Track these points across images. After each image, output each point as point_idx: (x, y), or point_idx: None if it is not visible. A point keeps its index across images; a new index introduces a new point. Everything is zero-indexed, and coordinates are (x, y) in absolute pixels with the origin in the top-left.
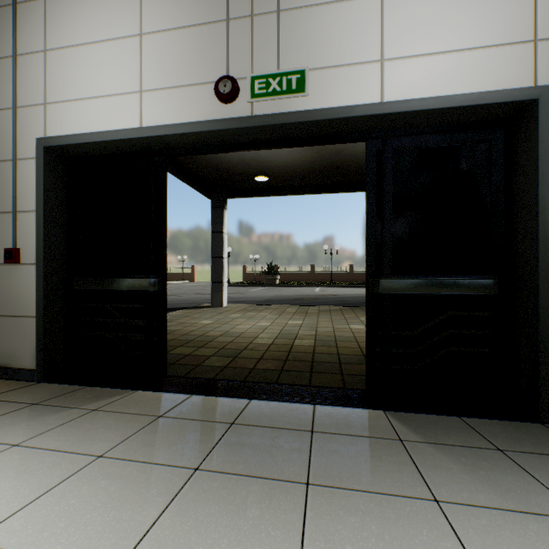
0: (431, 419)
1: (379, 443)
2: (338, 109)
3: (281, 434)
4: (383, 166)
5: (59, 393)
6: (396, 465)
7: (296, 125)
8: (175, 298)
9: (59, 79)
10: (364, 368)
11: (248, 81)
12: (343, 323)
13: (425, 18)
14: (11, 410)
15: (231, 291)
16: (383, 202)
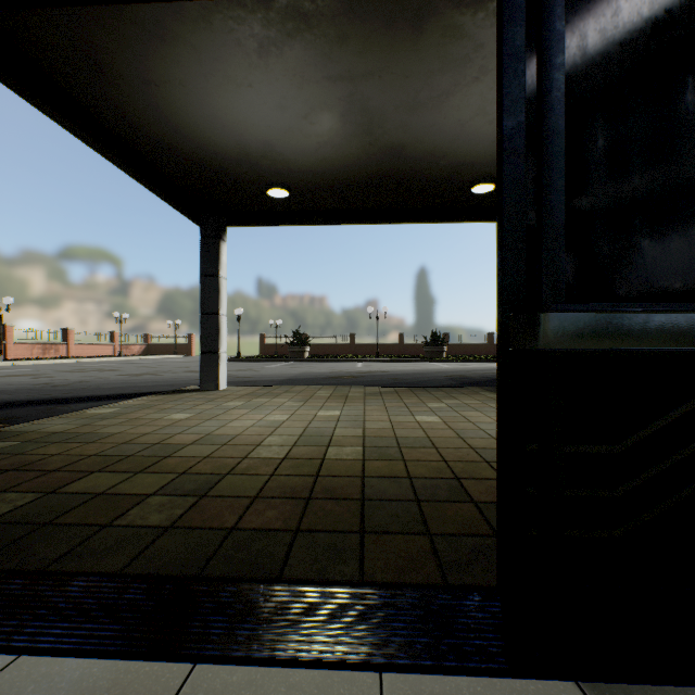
0: None
1: None
2: None
3: None
4: (545, 36)
5: None
6: None
7: None
8: (149, 379)
9: None
10: (470, 513)
11: None
12: (405, 414)
13: None
14: None
15: (239, 367)
16: (543, 126)
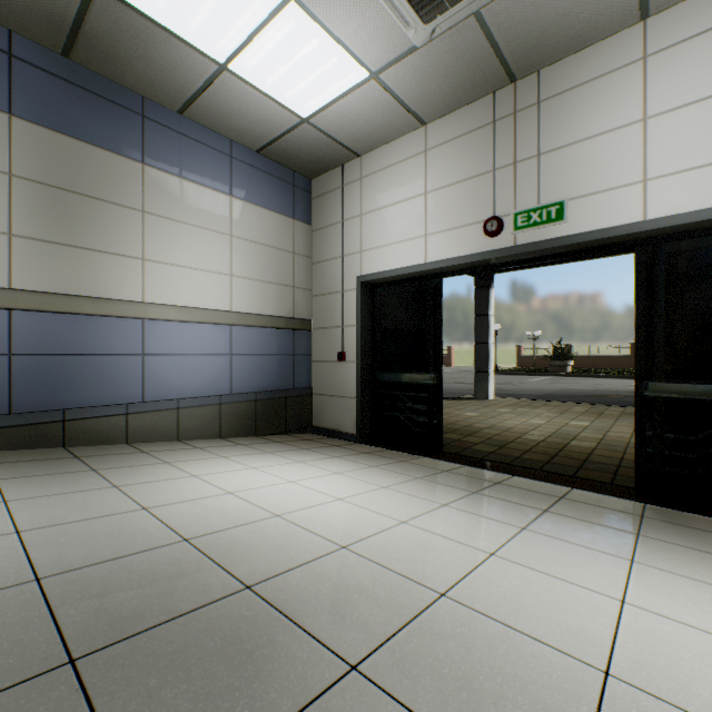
0: (695, 517)
1: (618, 512)
2: (596, 232)
3: (534, 493)
4: (654, 272)
5: (375, 450)
6: (622, 521)
7: (555, 248)
8: None
9: (370, 233)
10: None
11: (511, 217)
12: None
13: (696, 132)
14: (357, 453)
15: (498, 380)
16: (653, 307)
